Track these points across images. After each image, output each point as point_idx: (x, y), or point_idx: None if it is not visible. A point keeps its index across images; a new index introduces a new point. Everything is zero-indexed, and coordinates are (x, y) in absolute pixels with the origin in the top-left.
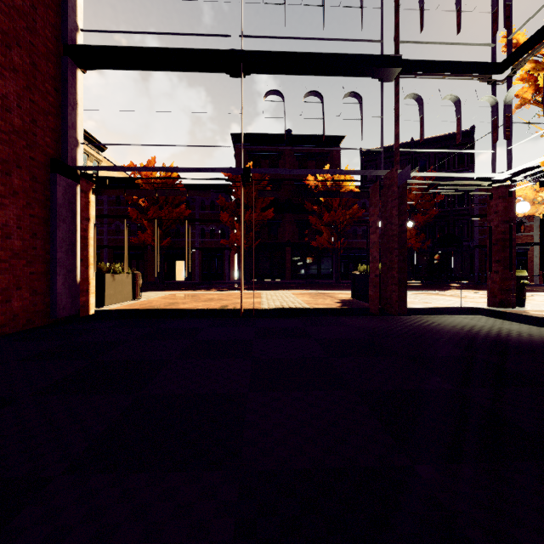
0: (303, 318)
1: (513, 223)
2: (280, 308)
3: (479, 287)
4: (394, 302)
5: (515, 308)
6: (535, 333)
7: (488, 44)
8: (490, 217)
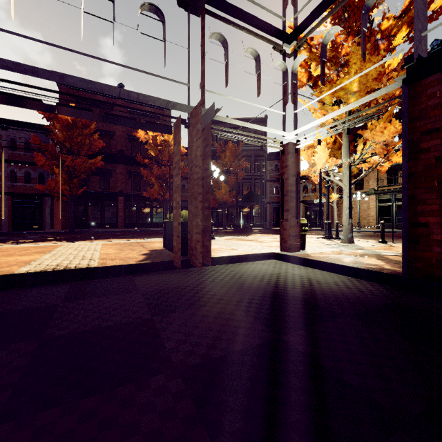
0: (81, 282)
1: (299, 177)
2: (46, 271)
3: (270, 232)
4: (199, 253)
5: (300, 252)
6: (321, 279)
7: (280, 16)
8: (282, 170)
